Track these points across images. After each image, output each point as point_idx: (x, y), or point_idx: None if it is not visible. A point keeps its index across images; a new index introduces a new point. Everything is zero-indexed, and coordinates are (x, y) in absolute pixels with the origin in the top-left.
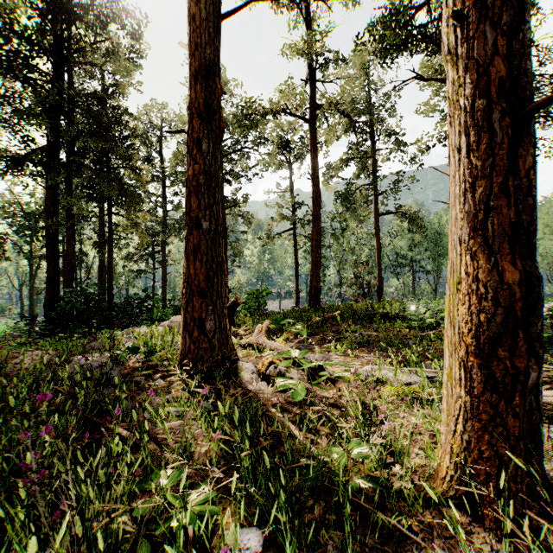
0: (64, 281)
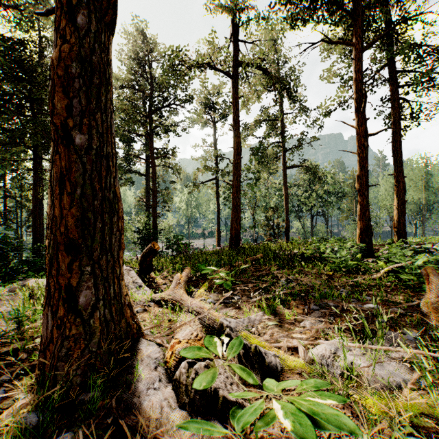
0: None
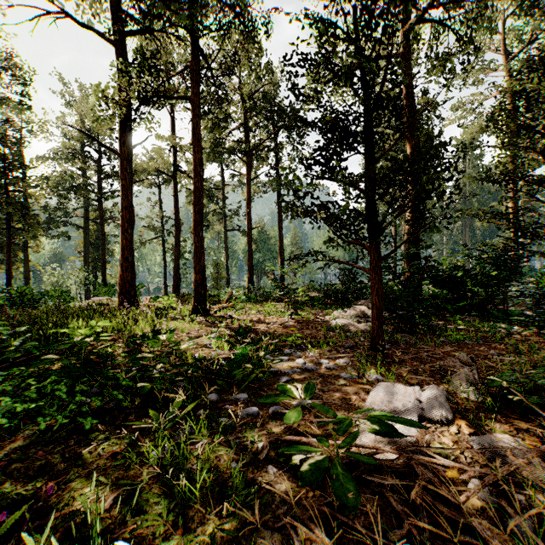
0: None
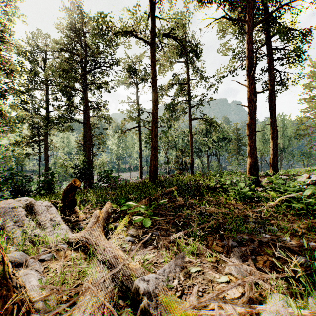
0: None
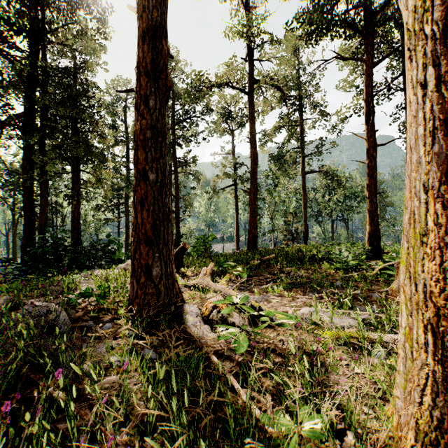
0: (38, 228)
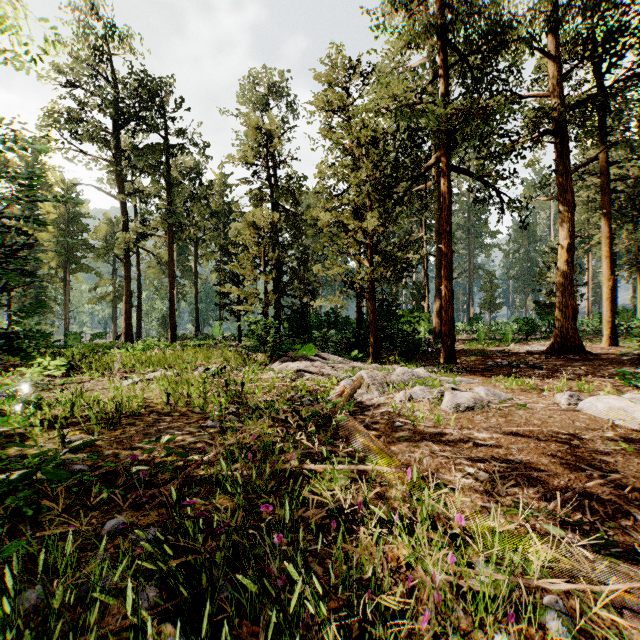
0: None
